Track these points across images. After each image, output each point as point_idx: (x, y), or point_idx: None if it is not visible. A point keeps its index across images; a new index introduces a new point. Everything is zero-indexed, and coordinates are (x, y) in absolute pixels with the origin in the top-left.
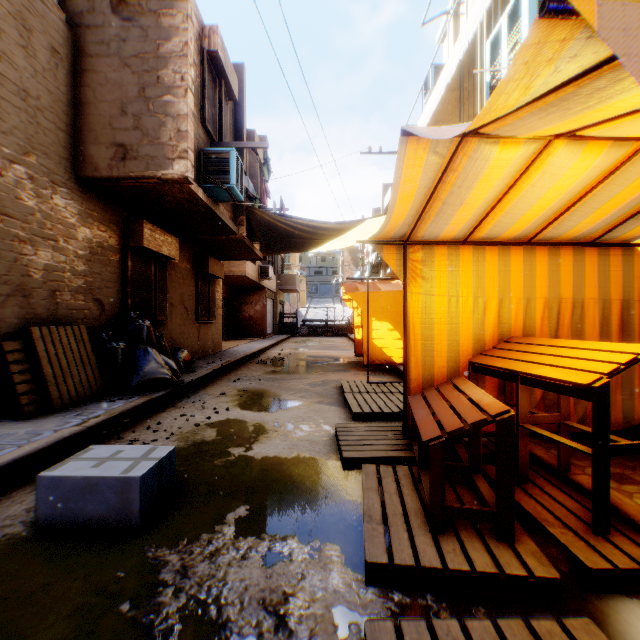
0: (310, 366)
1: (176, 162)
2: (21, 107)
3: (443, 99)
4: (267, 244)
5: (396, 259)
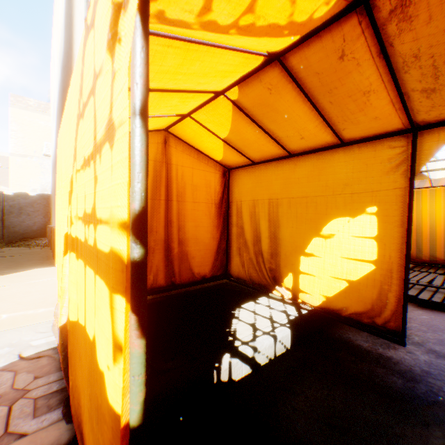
0: None
1: None
2: None
3: None
4: None
5: None
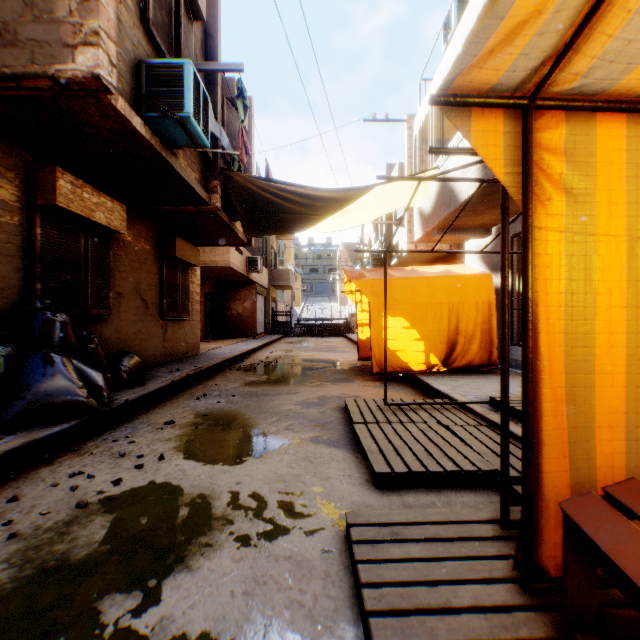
0: (303, 374)
1: (80, 52)
2: None
3: (484, 11)
4: (249, 221)
5: (502, 146)
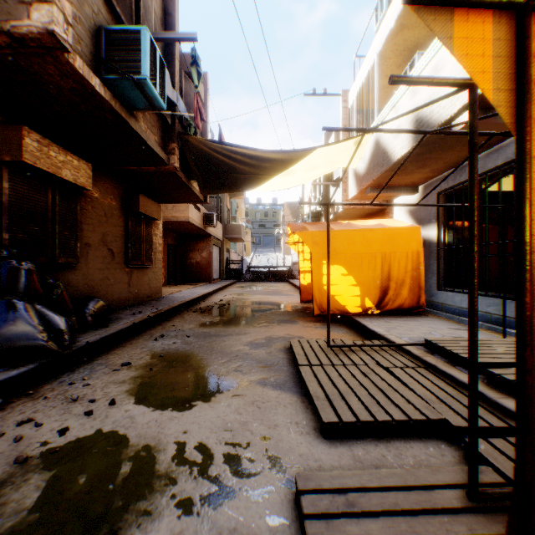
0: (252, 315)
1: (35, 8)
2: None
3: None
4: (204, 180)
5: (490, 57)
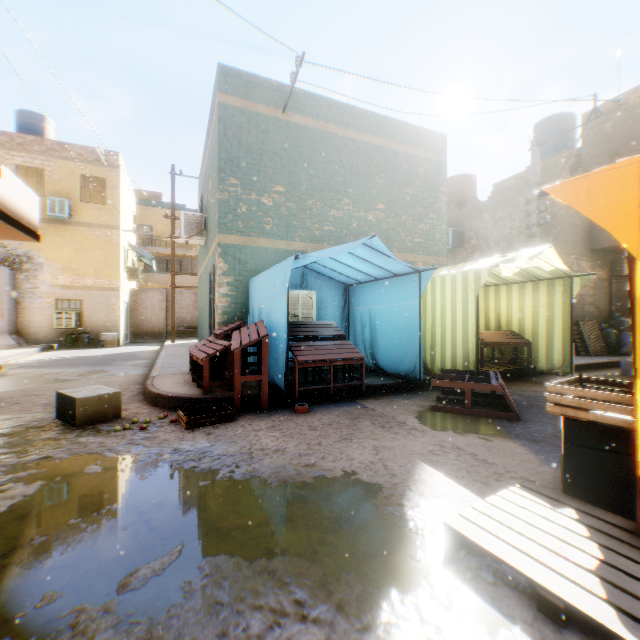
0: None
1: None
2: (571, 232)
3: None
4: None
5: None
